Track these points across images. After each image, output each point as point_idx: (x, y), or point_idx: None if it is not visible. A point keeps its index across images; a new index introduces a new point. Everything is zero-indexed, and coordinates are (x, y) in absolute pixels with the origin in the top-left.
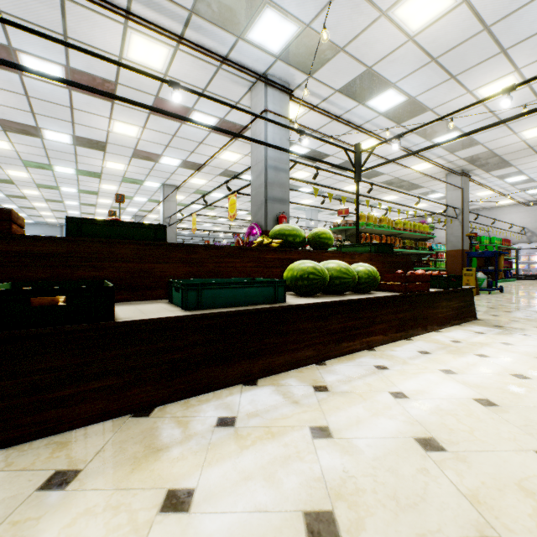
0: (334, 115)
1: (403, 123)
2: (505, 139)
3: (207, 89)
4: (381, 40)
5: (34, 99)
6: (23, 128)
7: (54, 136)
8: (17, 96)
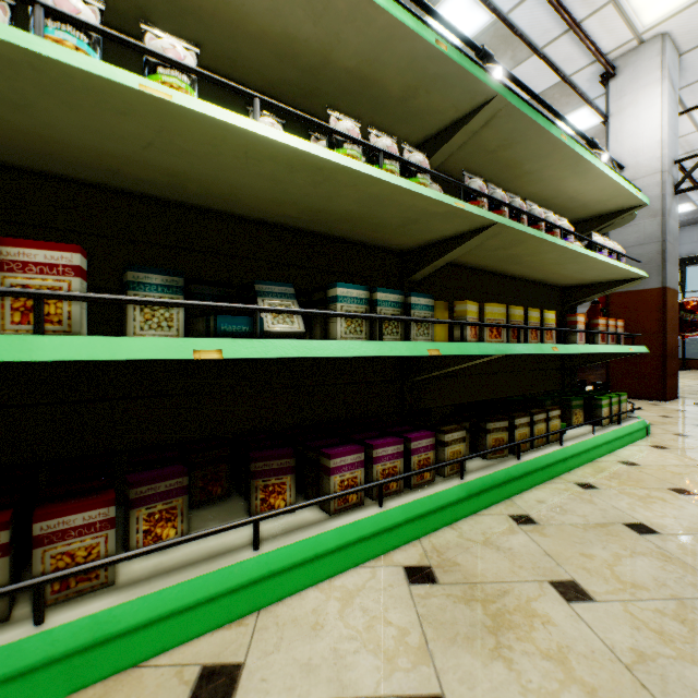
0: (564, 13)
1: None
2: None
3: None
4: None
5: None
6: None
7: None
8: None
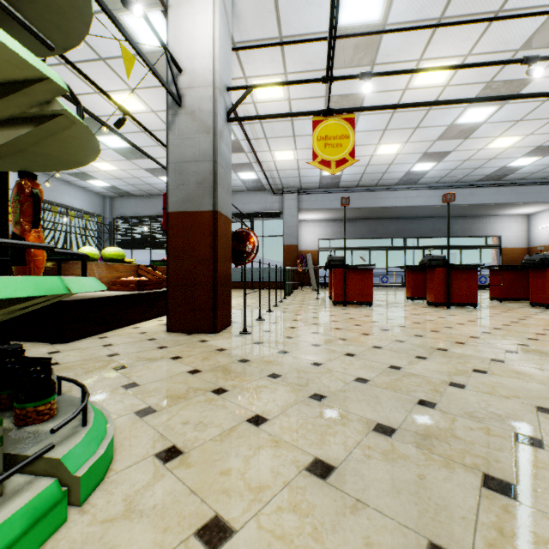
0: None
1: None
2: None
3: (276, 36)
4: None
5: (389, 127)
6: (457, 131)
7: (474, 117)
8: (388, 133)
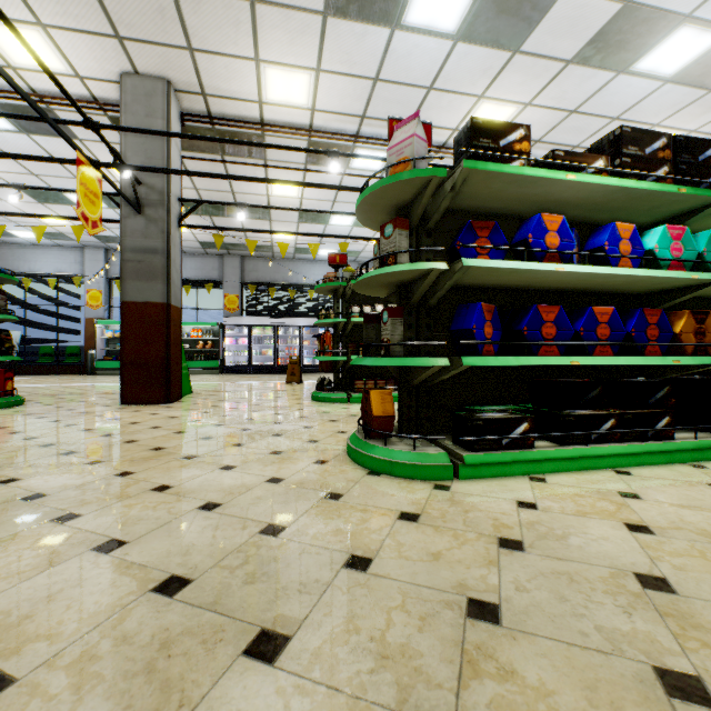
0: None
1: None
2: (293, 175)
3: None
4: None
5: None
6: None
7: None
8: None
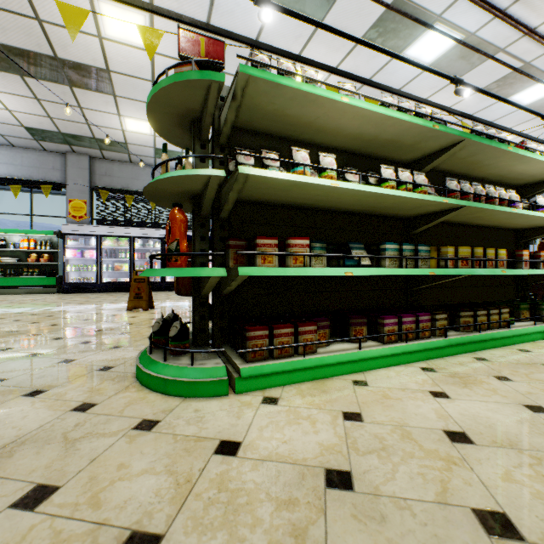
0: (521, 26)
1: (391, 0)
2: None
3: None
4: (444, 99)
5: None
6: None
7: None
8: None
